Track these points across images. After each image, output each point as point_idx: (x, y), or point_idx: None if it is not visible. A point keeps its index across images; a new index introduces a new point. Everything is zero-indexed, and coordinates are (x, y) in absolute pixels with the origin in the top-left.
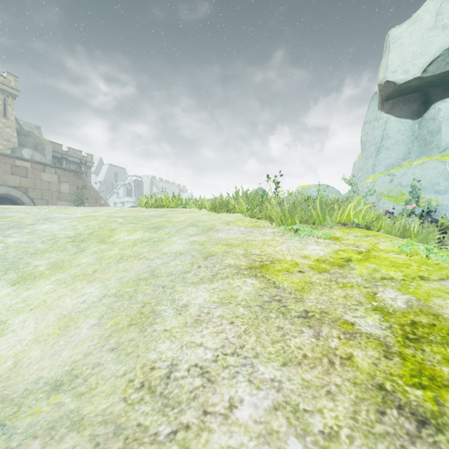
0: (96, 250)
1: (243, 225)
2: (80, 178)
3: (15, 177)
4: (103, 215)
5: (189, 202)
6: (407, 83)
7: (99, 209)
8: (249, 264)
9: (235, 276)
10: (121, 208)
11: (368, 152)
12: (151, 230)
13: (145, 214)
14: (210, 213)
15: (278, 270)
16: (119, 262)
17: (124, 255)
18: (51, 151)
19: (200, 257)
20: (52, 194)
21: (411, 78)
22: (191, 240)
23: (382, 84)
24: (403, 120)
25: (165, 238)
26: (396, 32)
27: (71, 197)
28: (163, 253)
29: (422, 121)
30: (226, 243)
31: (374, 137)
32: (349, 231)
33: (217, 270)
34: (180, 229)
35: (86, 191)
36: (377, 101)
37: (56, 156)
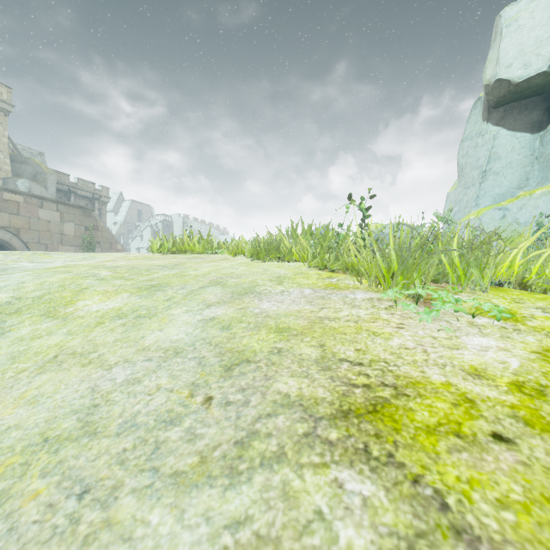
0: (27, 332)
1: (307, 284)
2: (89, 216)
3: (2, 214)
4: (89, 265)
5: (223, 245)
6: (528, 81)
7: (94, 255)
8: (338, 399)
9: (304, 452)
10: (125, 254)
11: (469, 179)
12: (143, 292)
13: (153, 263)
14: (251, 262)
15: (429, 428)
16: (41, 371)
17: (63, 351)
18: (55, 183)
19: (217, 365)
20: (53, 237)
21: (533, 73)
22: (207, 317)
23: (490, 84)
24: (519, 134)
25: (161, 309)
26: (511, 12)
27: (78, 241)
28: (140, 349)
29: (546, 135)
30: (278, 325)
31: (478, 159)
32: (509, 295)
33: (251, 419)
34: (194, 290)
35: (98, 233)
36: (480, 109)
37: (62, 189)
